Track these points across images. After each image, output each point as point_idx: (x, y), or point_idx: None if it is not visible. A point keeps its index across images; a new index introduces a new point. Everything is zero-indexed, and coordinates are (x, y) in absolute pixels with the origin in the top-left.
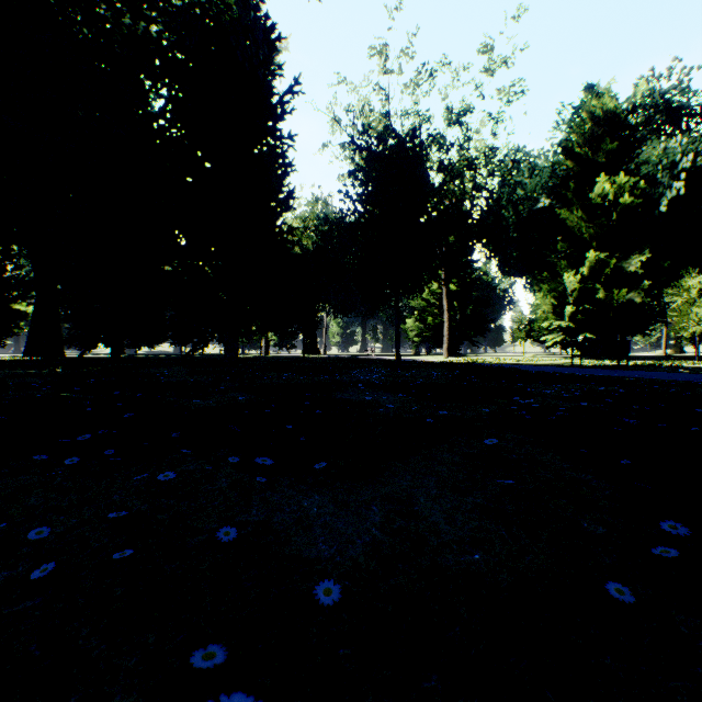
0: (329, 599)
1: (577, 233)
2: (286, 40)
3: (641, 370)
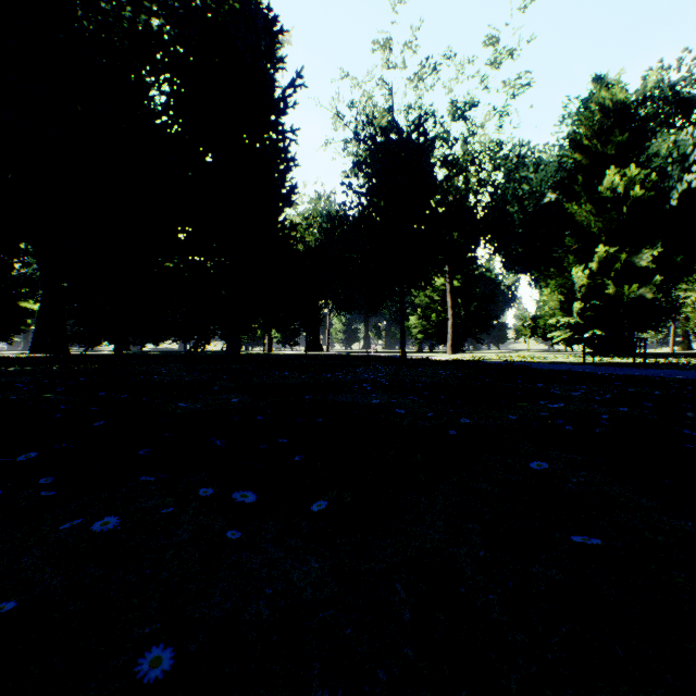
0: None
1: (585, 227)
2: (289, 32)
3: (659, 368)
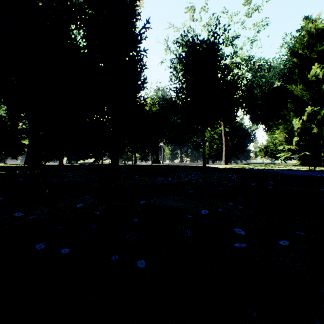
0: None
1: (300, 97)
2: (142, 0)
3: None
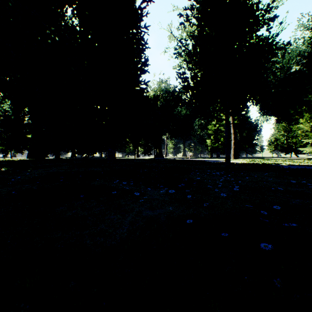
0: None
1: None
2: None
3: None
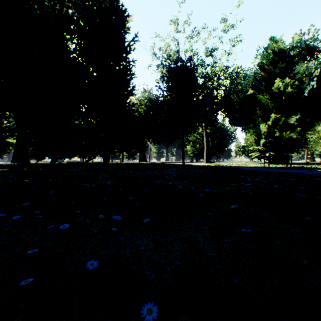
0: (150, 317)
1: (266, 105)
2: (131, 16)
3: (297, 169)
